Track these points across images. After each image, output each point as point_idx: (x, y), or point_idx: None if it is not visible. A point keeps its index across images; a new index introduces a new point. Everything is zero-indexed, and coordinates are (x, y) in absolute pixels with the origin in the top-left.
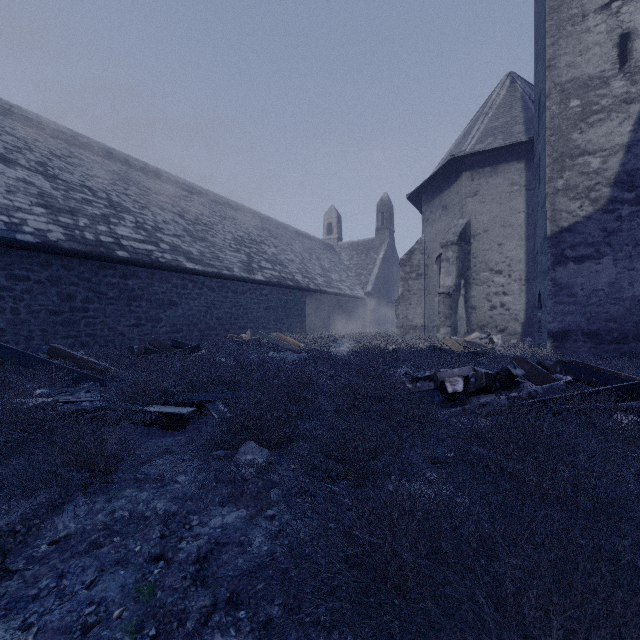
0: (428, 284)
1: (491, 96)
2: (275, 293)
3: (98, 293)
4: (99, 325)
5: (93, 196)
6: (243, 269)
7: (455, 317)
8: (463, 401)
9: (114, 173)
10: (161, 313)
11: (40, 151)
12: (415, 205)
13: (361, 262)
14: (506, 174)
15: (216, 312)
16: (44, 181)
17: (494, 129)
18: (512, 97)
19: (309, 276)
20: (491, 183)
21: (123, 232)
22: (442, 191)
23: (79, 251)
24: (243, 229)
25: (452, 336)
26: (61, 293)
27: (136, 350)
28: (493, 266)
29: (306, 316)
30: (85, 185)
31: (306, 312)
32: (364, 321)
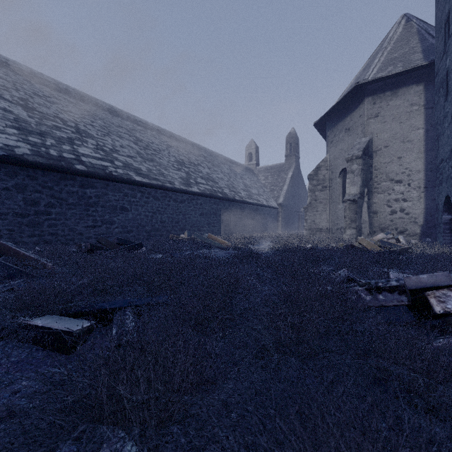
0: (332, 194)
1: (388, 35)
2: (208, 202)
3: (59, 199)
4: (60, 226)
5: (63, 124)
6: (182, 183)
7: (360, 220)
8: (446, 321)
9: (85, 111)
10: (114, 217)
11: (25, 91)
12: (320, 131)
13: (274, 181)
14: (406, 96)
15: (160, 217)
16: (22, 111)
17: (393, 59)
18: (408, 32)
19: (235, 190)
20: (391, 105)
21: (84, 151)
22: (345, 116)
23: (42, 163)
24: (184, 155)
25: (357, 236)
26: (26, 199)
27: (83, 247)
28: (393, 176)
29: (232, 221)
30: (58, 116)
31: (232, 218)
32: (277, 225)
